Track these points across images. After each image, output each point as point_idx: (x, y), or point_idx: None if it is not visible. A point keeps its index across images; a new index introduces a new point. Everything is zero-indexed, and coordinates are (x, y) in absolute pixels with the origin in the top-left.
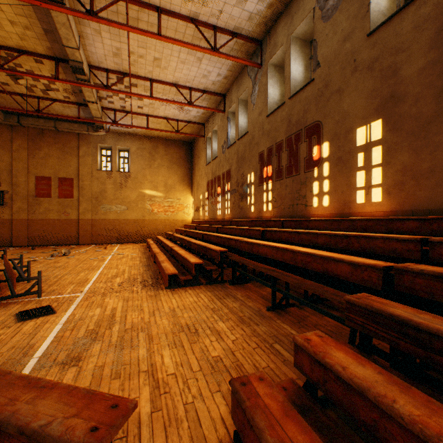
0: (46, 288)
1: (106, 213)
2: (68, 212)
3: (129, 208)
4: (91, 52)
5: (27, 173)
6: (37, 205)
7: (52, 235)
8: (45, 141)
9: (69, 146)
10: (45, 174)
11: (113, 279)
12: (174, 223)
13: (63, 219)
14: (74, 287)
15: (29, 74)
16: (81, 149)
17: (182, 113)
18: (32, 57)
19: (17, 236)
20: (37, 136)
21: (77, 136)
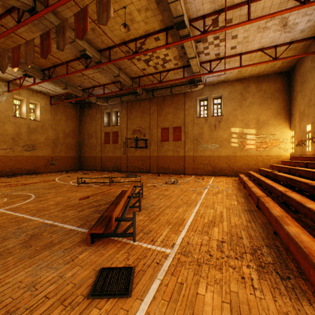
0: (146, 224)
1: (203, 151)
2: (178, 150)
3: (221, 146)
4: (189, 4)
5: (156, 127)
6: (161, 146)
7: (169, 167)
8: (165, 104)
9: (179, 104)
10: (165, 126)
11: (210, 228)
12: (266, 159)
13: (175, 155)
14: (168, 232)
15: (150, 50)
16: (186, 104)
17: (283, 34)
18: (153, 37)
19: (152, 166)
20: (161, 102)
21: (183, 95)
